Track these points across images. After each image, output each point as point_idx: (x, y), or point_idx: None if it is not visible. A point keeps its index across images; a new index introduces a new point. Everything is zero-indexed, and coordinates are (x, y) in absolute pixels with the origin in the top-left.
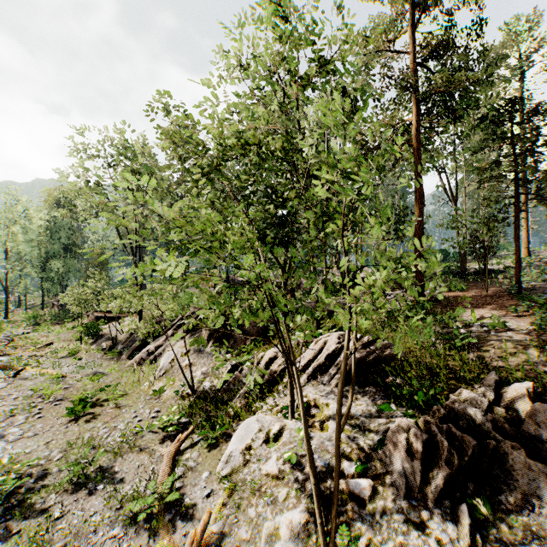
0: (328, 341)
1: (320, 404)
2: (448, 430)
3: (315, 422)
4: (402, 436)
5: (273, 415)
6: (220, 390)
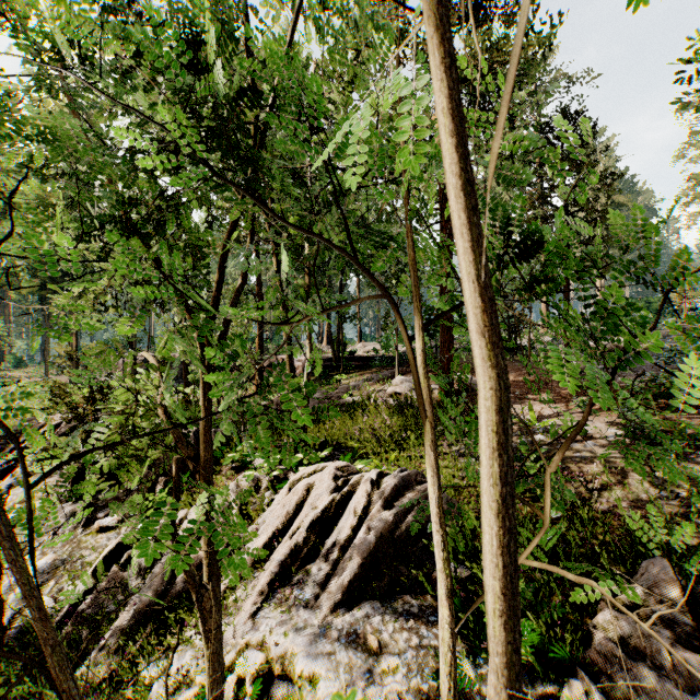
0: (315, 485)
1: (296, 678)
2: None
3: None
4: None
5: None
6: (70, 618)
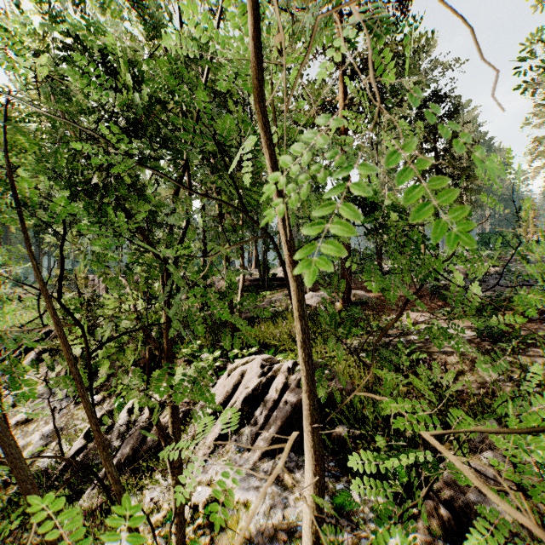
0: (247, 372)
1: (235, 504)
2: None
3: None
4: None
5: (148, 536)
6: (69, 468)
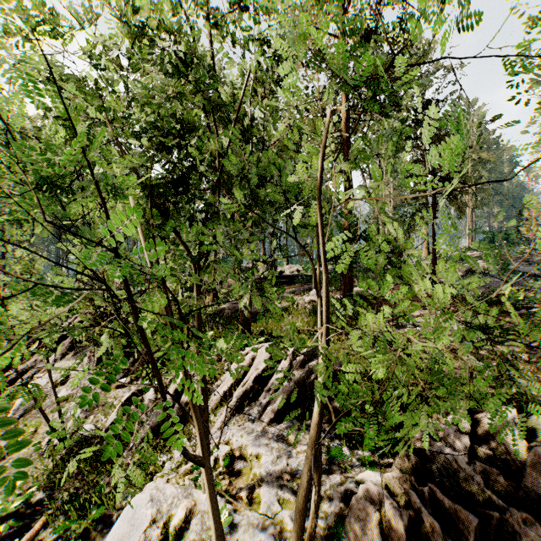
0: (257, 356)
1: (248, 456)
2: (431, 495)
3: (241, 491)
4: (374, 518)
5: (180, 480)
6: None
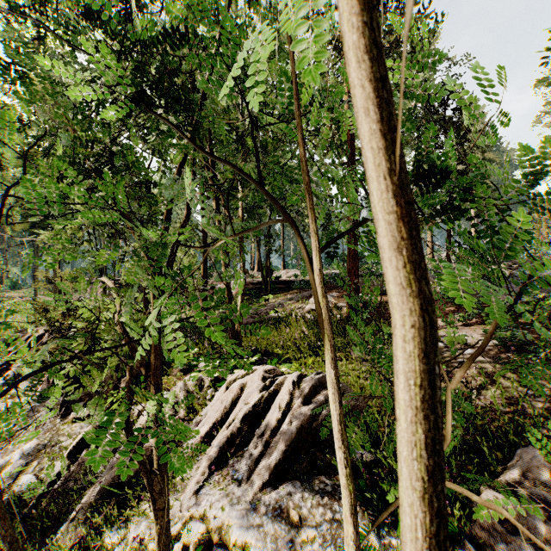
0: (247, 385)
1: (231, 546)
2: None
3: None
4: None
5: None
6: (49, 493)
